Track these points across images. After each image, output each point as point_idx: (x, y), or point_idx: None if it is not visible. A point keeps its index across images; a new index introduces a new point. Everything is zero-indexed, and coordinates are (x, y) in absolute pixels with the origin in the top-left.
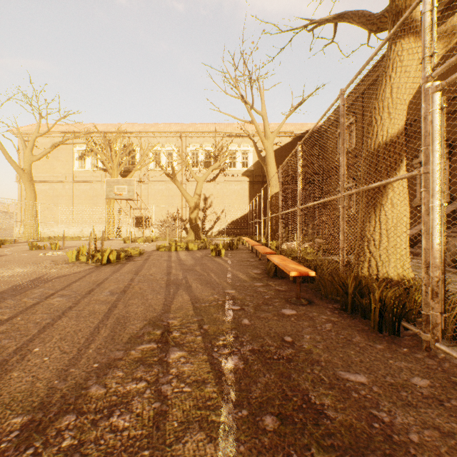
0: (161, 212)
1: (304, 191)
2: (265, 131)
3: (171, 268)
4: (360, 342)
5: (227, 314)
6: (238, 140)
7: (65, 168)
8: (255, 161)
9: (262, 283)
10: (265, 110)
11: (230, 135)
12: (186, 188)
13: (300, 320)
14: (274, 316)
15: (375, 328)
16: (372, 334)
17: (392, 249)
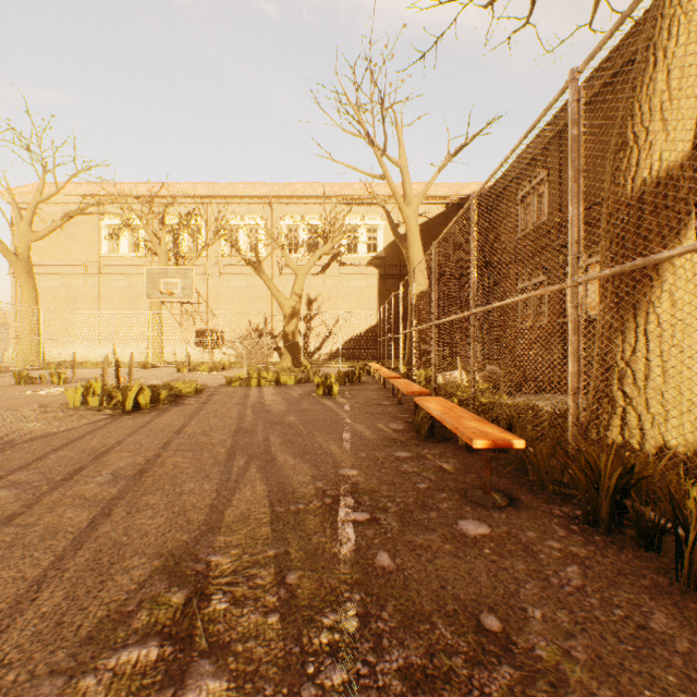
0: (239, 323)
1: (483, 281)
2: (405, 192)
3: (243, 419)
4: (674, 634)
5: (342, 536)
6: (361, 209)
7: (87, 252)
8: (388, 242)
9: (408, 451)
10: (405, 158)
11: (349, 201)
12: (278, 284)
13: (504, 556)
14: (445, 542)
15: (691, 584)
16: (688, 603)
17: (673, 391)
